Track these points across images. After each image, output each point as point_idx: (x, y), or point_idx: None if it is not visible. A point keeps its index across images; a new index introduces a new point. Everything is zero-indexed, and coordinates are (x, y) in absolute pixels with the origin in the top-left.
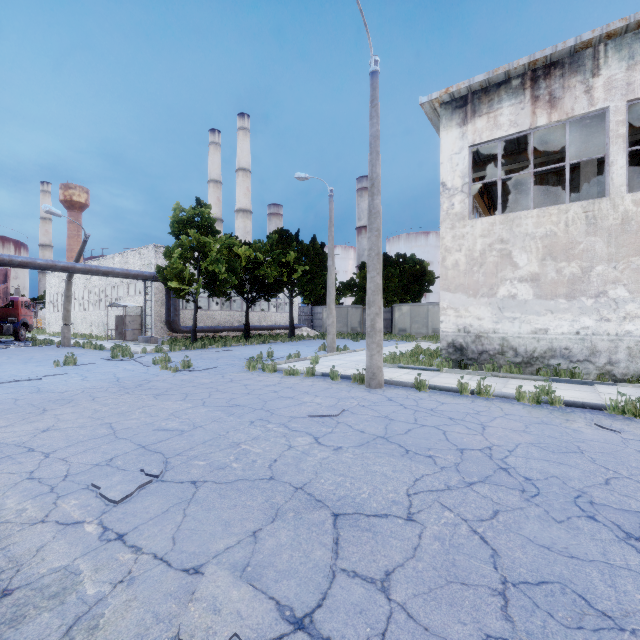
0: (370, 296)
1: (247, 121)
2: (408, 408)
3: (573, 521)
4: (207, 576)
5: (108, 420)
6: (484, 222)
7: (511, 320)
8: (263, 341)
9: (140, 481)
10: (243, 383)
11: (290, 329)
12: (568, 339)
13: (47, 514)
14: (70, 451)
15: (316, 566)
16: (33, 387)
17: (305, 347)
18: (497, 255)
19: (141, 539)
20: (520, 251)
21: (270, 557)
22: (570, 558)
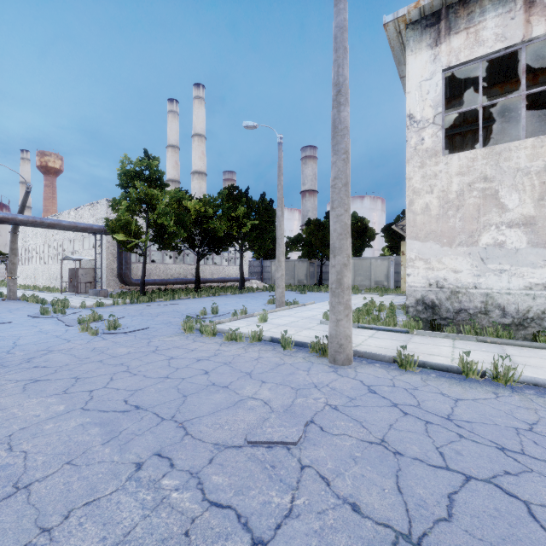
0: (335, 241)
1: (202, 91)
2: (409, 415)
3: None
4: None
5: None
6: (462, 157)
7: (497, 273)
8: (213, 294)
9: None
10: (168, 355)
11: (240, 282)
12: None
13: None
14: None
15: None
16: None
17: (254, 300)
18: (479, 196)
19: None
20: (509, 190)
21: None
22: None
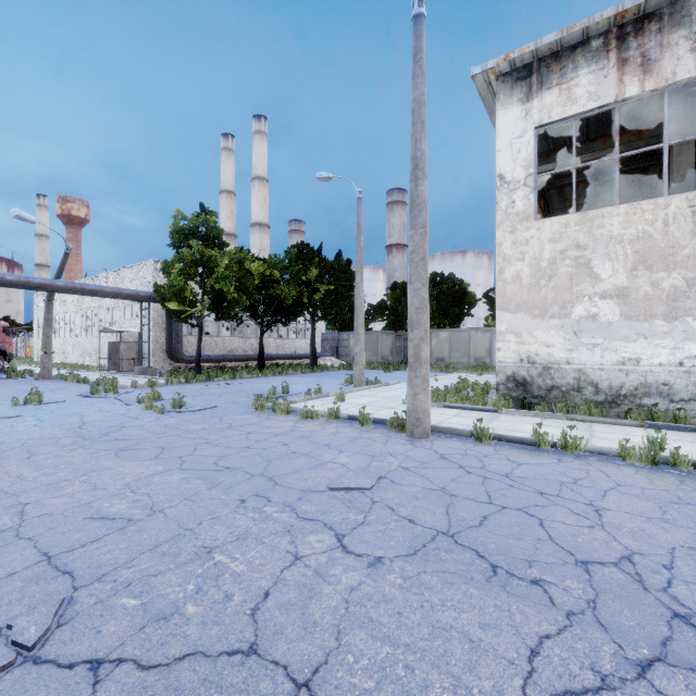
0: (413, 315)
1: (264, 124)
2: (472, 473)
3: None
4: None
5: (25, 498)
6: (554, 223)
7: (590, 347)
8: (280, 372)
9: None
10: (244, 430)
11: (312, 358)
12: (668, 372)
13: None
14: None
15: None
16: None
17: (328, 379)
18: (571, 264)
19: None
20: (602, 259)
21: None
22: None
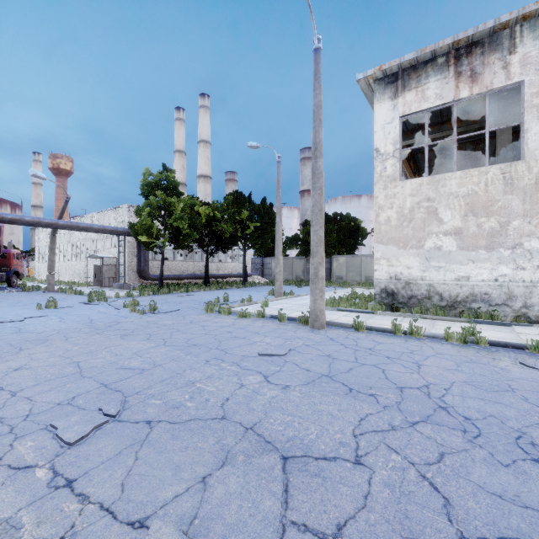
0: (314, 247)
1: (207, 100)
2: (348, 347)
3: (519, 465)
4: (151, 534)
5: (76, 359)
6: (413, 183)
7: (437, 269)
8: (220, 287)
9: (97, 421)
10: (201, 324)
11: (244, 277)
12: (488, 285)
13: (1, 457)
14: (36, 390)
15: (265, 519)
16: (15, 328)
17: (256, 292)
18: (424, 212)
19: (90, 486)
20: (445, 208)
21: (218, 508)
22: (524, 508)
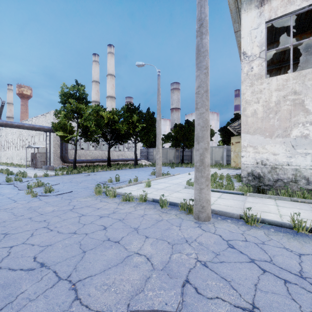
0: (199, 131)
1: (113, 49)
2: (268, 272)
3: None
4: None
5: None
6: (279, 79)
7: (303, 155)
8: (118, 168)
9: None
10: (80, 213)
11: (135, 161)
12: None
13: None
14: None
15: None
16: None
17: (142, 172)
18: (290, 104)
19: None
20: None
21: None
22: None
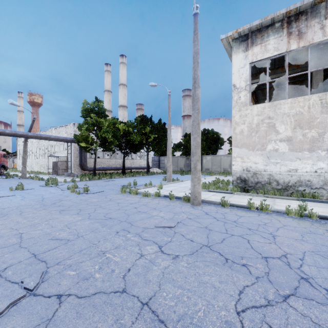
0: (193, 149)
1: (125, 59)
2: (219, 220)
3: None
4: None
5: (21, 231)
6: (258, 107)
7: (275, 164)
8: (132, 175)
9: (14, 297)
10: (117, 202)
11: (147, 169)
12: (310, 175)
13: None
14: None
15: None
16: None
17: (155, 179)
18: (266, 126)
19: None
20: (280, 123)
21: None
22: None
